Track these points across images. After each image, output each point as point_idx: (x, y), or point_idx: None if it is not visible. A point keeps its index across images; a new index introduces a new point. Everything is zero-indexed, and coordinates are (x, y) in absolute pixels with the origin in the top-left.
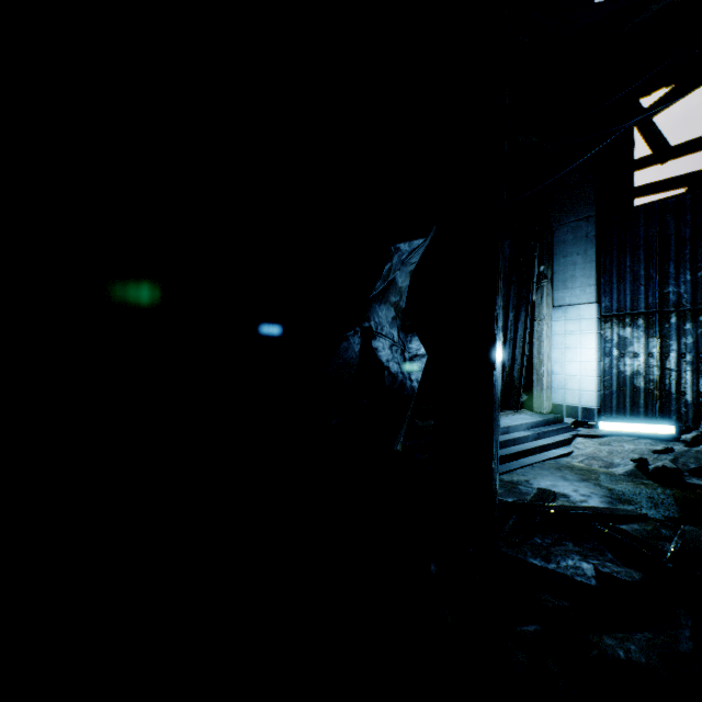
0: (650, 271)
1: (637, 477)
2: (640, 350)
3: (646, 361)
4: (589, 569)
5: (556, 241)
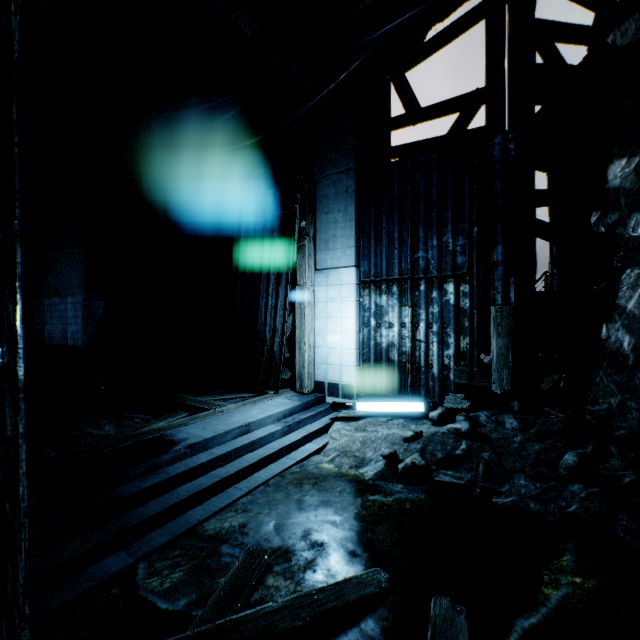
0: (404, 234)
1: (387, 481)
2: (394, 320)
3: (400, 332)
4: None
5: (319, 195)
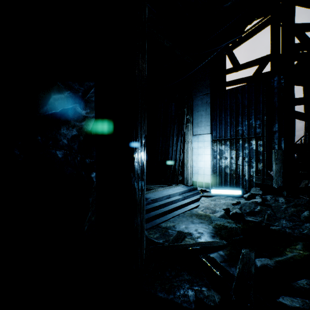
0: (232, 119)
1: (225, 218)
2: (228, 156)
3: (230, 161)
4: (192, 296)
5: (194, 104)
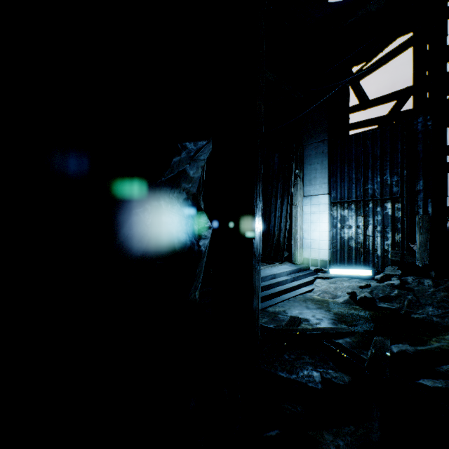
0: (358, 175)
1: (350, 304)
2: (352, 224)
3: (356, 230)
4: (317, 377)
5: (305, 155)
